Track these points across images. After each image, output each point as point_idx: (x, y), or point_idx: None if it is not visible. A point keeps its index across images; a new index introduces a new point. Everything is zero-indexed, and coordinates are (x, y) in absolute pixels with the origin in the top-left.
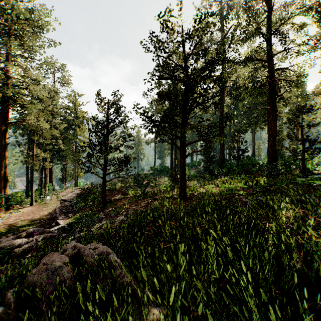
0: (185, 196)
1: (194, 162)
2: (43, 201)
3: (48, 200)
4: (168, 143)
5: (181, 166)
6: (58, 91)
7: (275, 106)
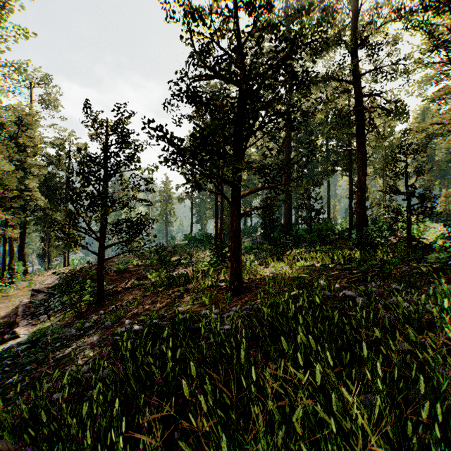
0: (241, 286)
1: (248, 228)
2: (3, 293)
3: (13, 290)
4: (210, 191)
5: (233, 233)
6: (35, 113)
7: (365, 147)
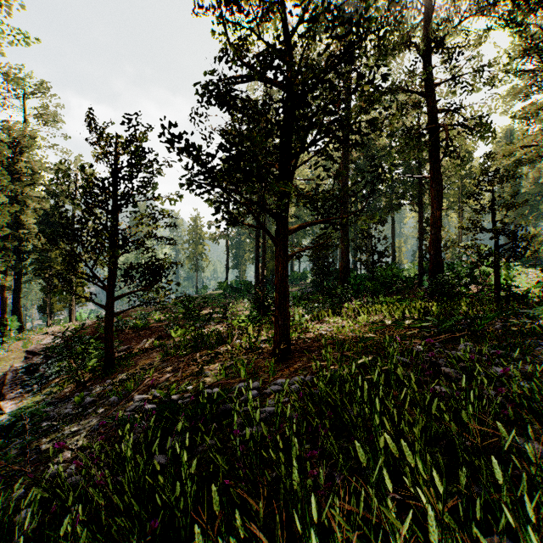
0: (288, 349)
1: (296, 274)
2: None
3: (4, 352)
4: (247, 224)
5: (278, 280)
6: (33, 132)
7: (440, 174)
